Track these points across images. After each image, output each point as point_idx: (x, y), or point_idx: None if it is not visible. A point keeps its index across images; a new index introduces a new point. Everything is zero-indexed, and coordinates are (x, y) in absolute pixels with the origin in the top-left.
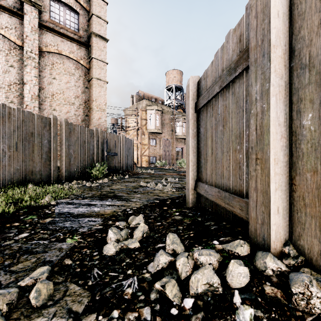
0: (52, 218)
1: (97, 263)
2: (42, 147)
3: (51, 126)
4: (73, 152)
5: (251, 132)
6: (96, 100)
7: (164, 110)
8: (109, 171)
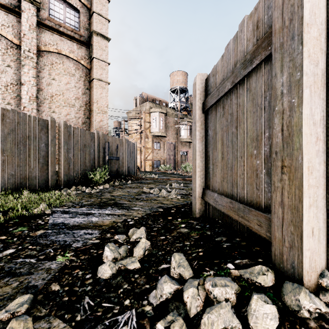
0: (45, 231)
1: (89, 289)
2: (39, 151)
3: (49, 128)
4: (72, 156)
5: (274, 133)
6: (97, 101)
7: (169, 112)
8: (111, 176)
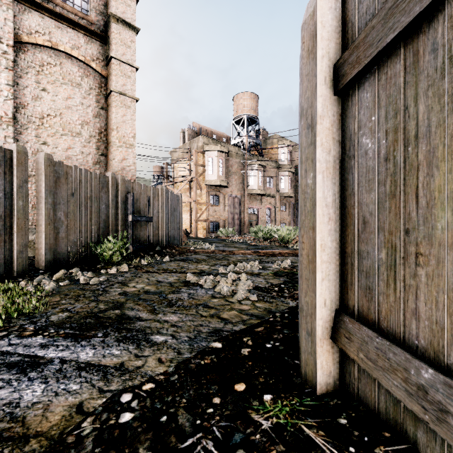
0: None
1: None
2: None
3: (13, 165)
4: (64, 215)
5: None
6: (118, 128)
7: (231, 151)
8: (137, 248)
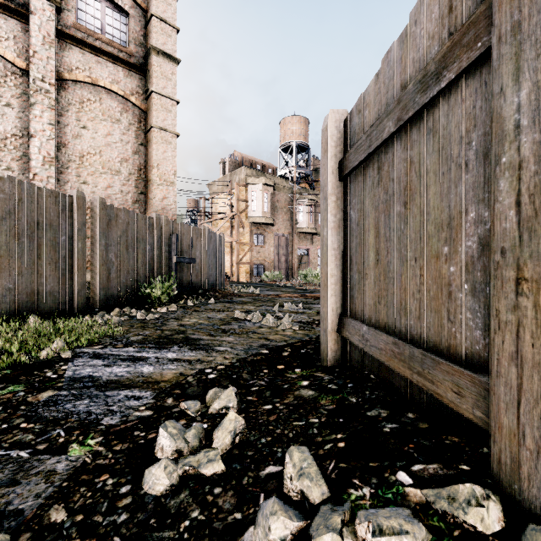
0: (55, 392)
1: (124, 519)
2: (56, 248)
3: (74, 210)
4: (115, 257)
5: (499, 211)
6: (158, 165)
7: (278, 184)
8: (181, 290)
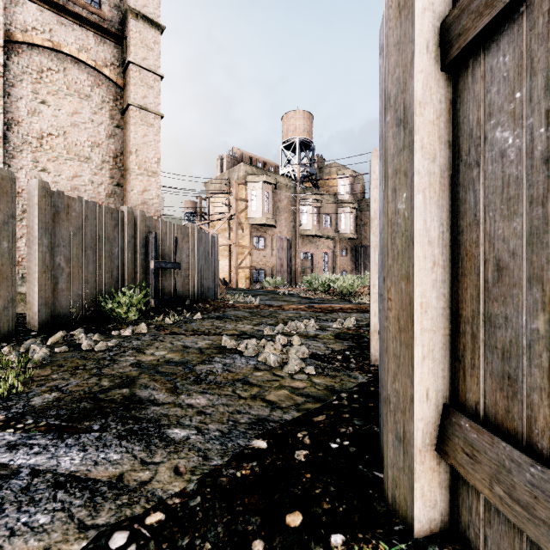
0: None
1: None
2: None
3: None
4: (65, 261)
5: None
6: (137, 151)
7: (280, 183)
8: (161, 302)
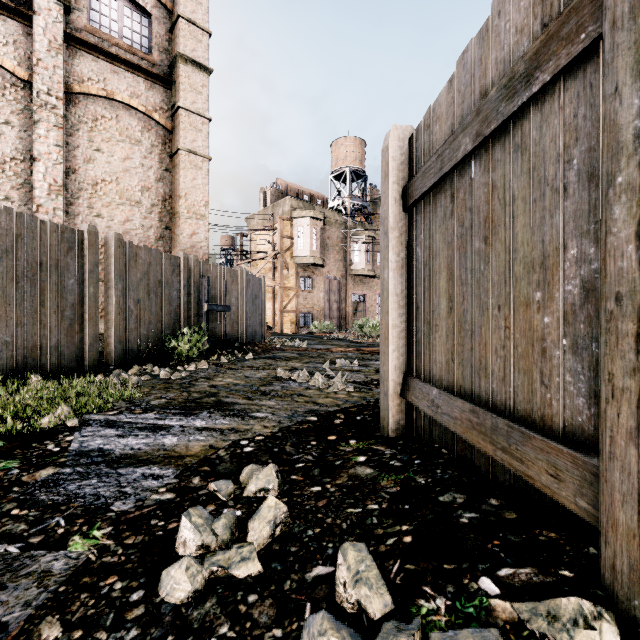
0: (57, 469)
1: (133, 636)
2: (63, 293)
3: (84, 248)
4: (134, 304)
5: (613, 246)
6: (187, 195)
7: (329, 218)
8: (213, 344)
